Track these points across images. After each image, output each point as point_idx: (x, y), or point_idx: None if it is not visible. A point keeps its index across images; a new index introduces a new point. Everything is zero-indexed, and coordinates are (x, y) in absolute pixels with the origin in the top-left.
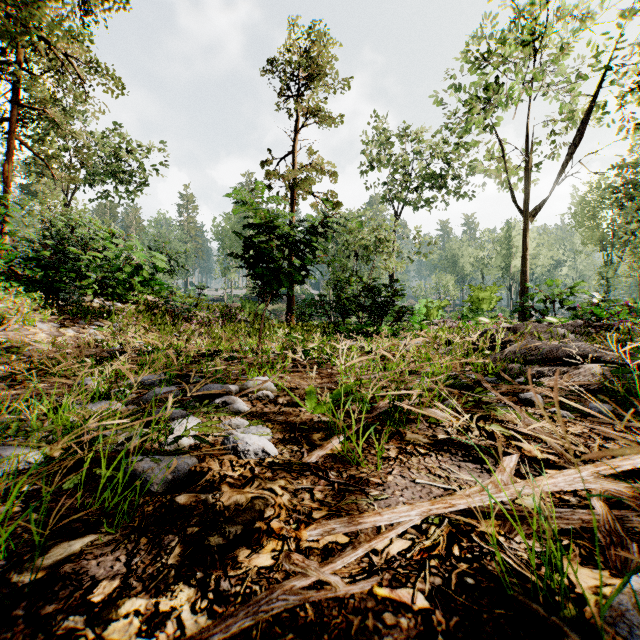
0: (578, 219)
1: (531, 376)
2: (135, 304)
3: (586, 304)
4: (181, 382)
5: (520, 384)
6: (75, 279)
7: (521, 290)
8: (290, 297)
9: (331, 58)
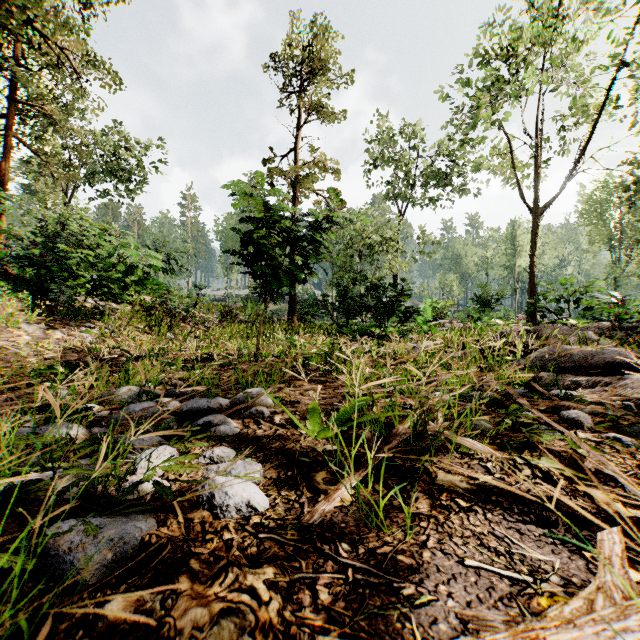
0: (585, 217)
1: (565, 387)
2: (131, 304)
3: (594, 304)
4: (165, 394)
5: (559, 399)
6: (67, 278)
7: (530, 290)
8: (292, 297)
9: (334, 52)
